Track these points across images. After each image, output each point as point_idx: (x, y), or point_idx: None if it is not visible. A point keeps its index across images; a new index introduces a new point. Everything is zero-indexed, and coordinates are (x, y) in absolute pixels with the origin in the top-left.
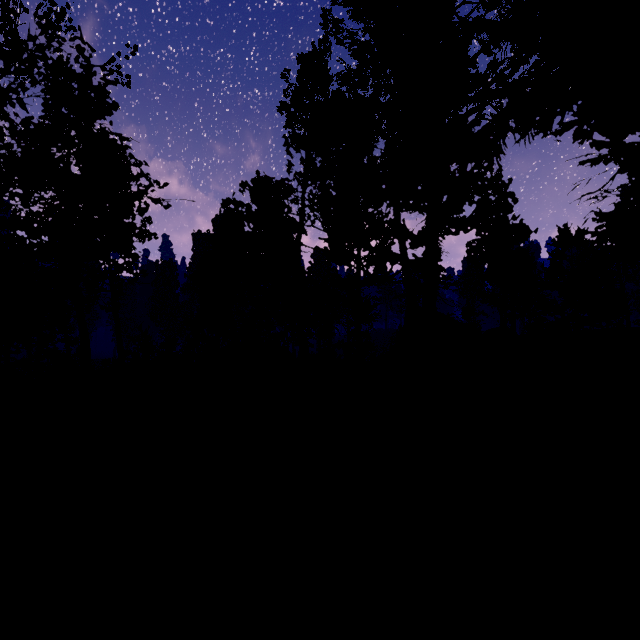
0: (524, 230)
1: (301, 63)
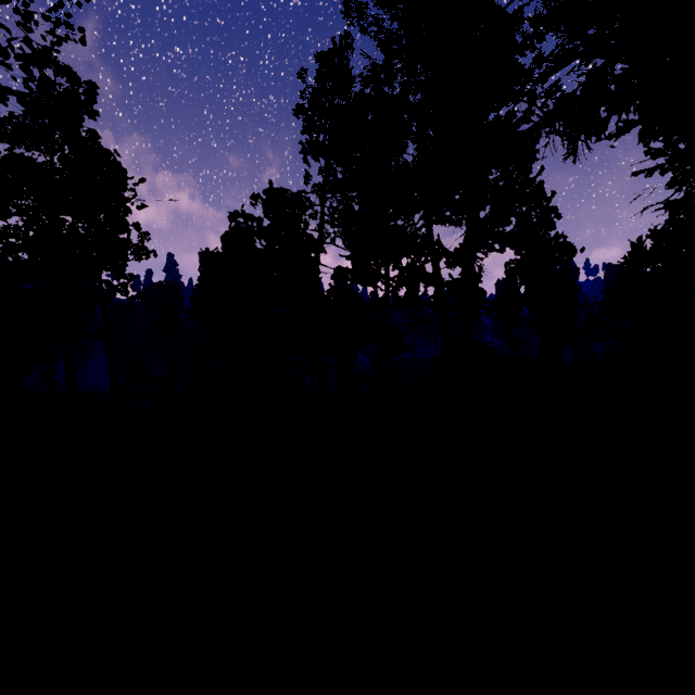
0: (569, 249)
1: (320, 62)
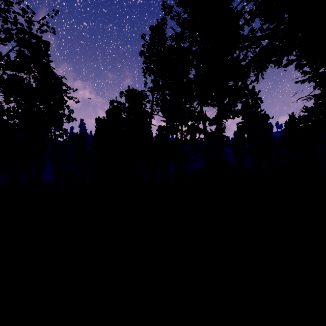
0: (266, 117)
1: (151, 30)
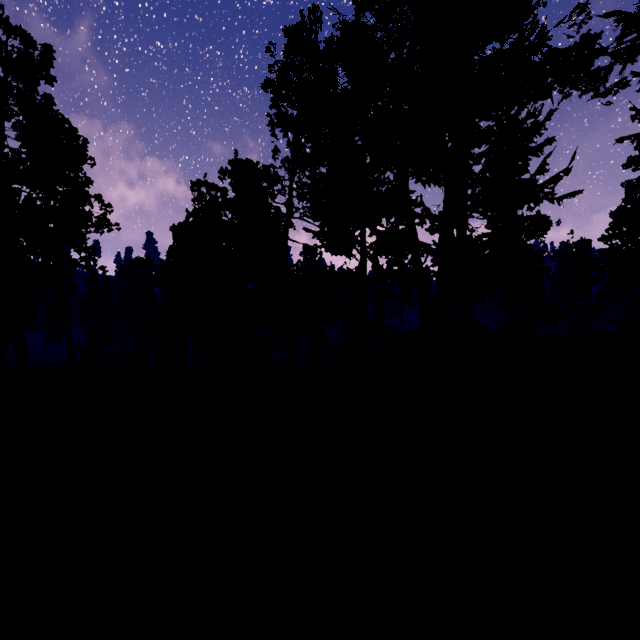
0: (545, 221)
1: (288, 36)
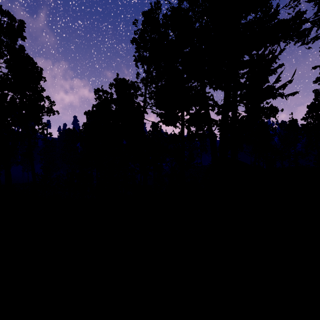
0: (275, 109)
1: (144, 16)
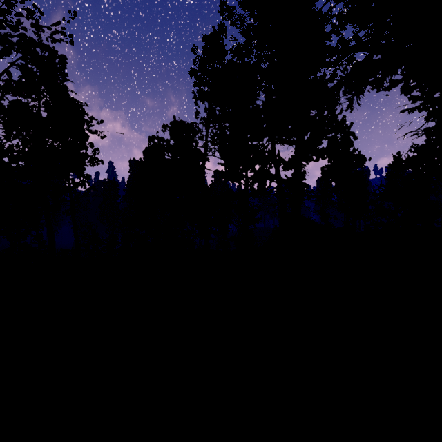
0: (361, 158)
1: (205, 41)
